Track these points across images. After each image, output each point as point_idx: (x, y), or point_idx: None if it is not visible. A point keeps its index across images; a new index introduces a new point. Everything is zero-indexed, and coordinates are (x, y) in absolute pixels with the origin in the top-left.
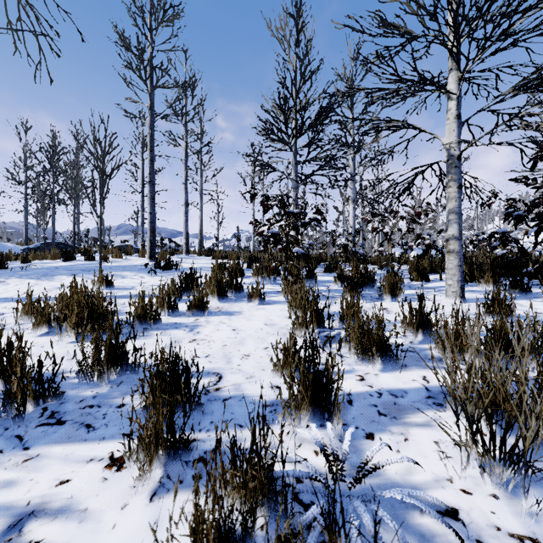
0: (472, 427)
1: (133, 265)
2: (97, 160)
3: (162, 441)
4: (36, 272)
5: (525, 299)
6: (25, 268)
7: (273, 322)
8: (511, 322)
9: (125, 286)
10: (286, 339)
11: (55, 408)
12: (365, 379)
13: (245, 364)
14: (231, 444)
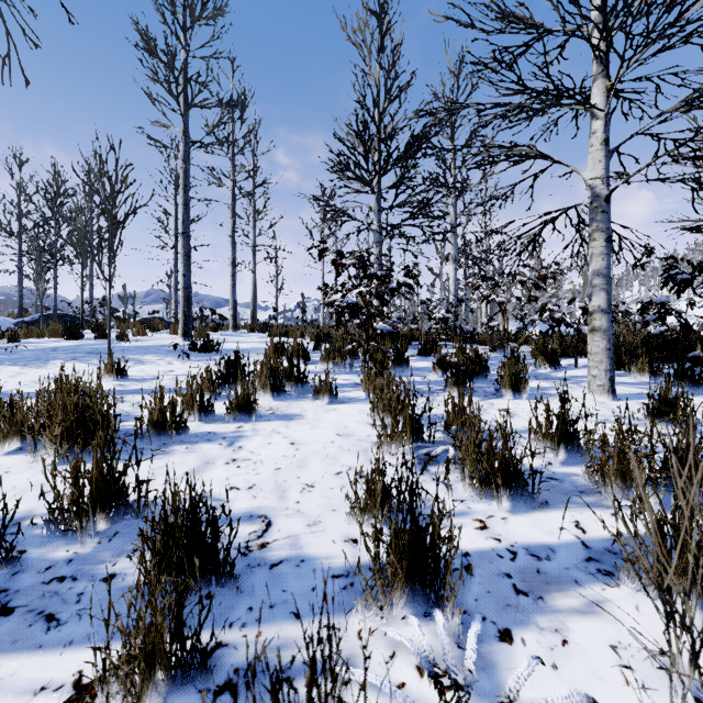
0: (692, 644)
1: (160, 345)
2: (104, 202)
3: (162, 656)
4: (24, 356)
5: (698, 396)
6: (9, 350)
7: (349, 431)
8: (701, 438)
9: (145, 376)
10: (368, 459)
11: (3, 583)
12: (488, 527)
13: (307, 500)
14: (273, 686)
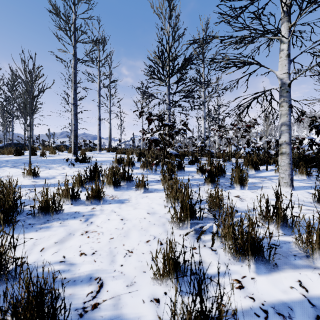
0: None
1: (61, 158)
2: (27, 85)
3: None
4: None
5: None
6: None
7: (154, 211)
8: None
9: (49, 176)
10: (165, 230)
11: None
12: (244, 286)
13: (128, 264)
14: None
